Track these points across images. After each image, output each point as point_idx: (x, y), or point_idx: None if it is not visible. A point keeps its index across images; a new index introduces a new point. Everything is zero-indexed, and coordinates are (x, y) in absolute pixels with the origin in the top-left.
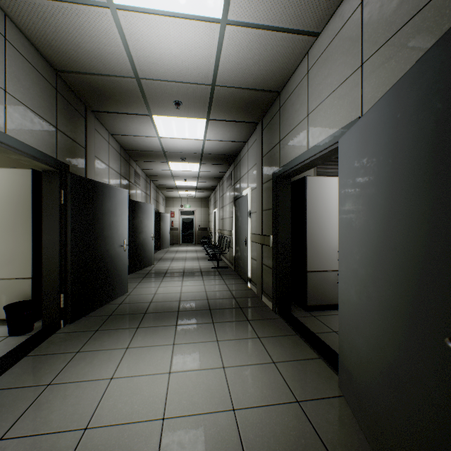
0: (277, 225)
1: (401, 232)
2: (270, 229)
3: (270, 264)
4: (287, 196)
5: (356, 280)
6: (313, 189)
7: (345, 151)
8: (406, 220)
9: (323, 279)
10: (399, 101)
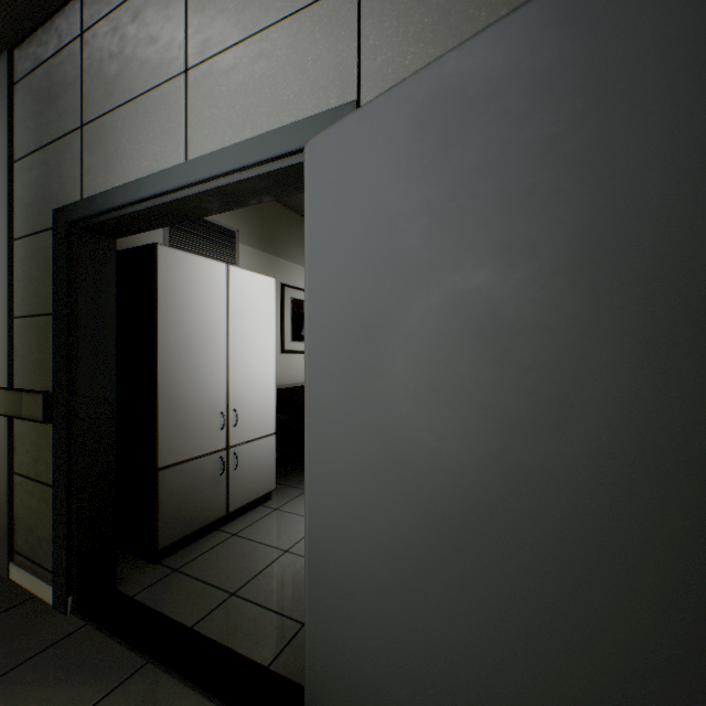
0: (75, 360)
1: (642, 408)
2: (47, 372)
3: (47, 473)
4: (107, 285)
5: (393, 527)
6: (174, 279)
7: (341, 168)
8: (677, 372)
9: (194, 476)
10: (629, 3)
